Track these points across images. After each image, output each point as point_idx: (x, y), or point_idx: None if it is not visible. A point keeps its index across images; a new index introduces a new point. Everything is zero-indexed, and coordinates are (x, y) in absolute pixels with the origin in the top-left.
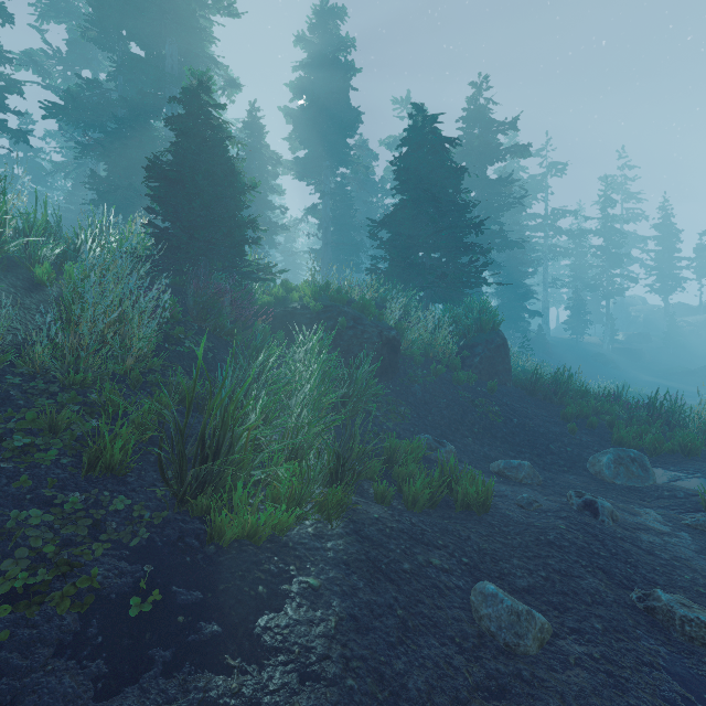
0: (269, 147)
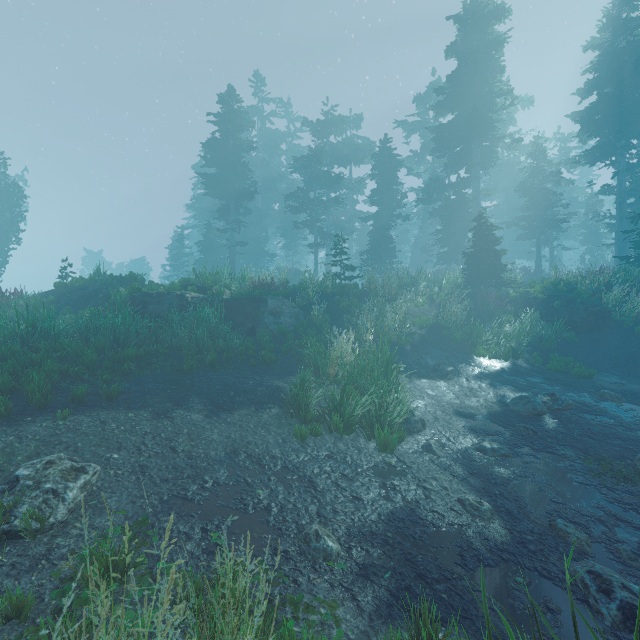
0: (550, 162)
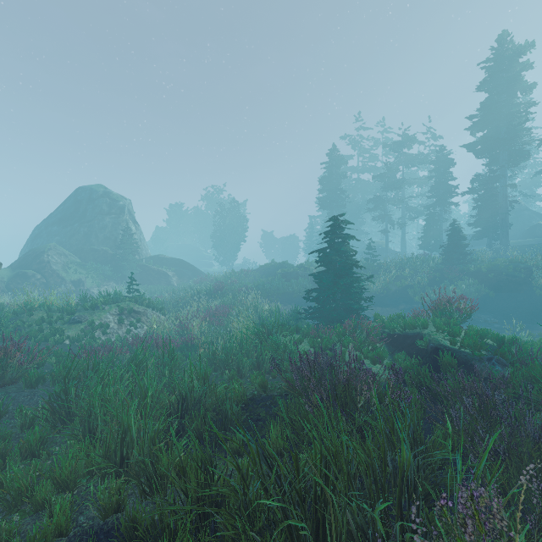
0: None
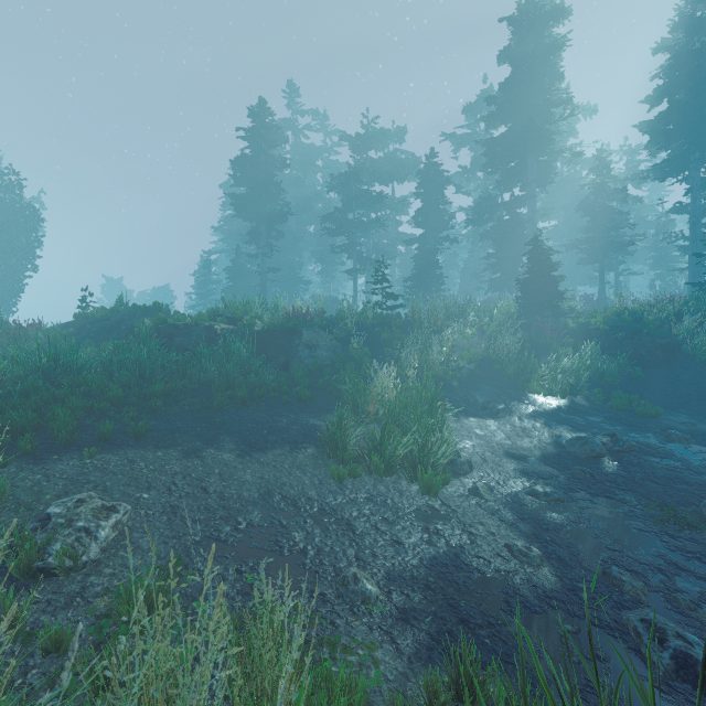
0: (615, 178)
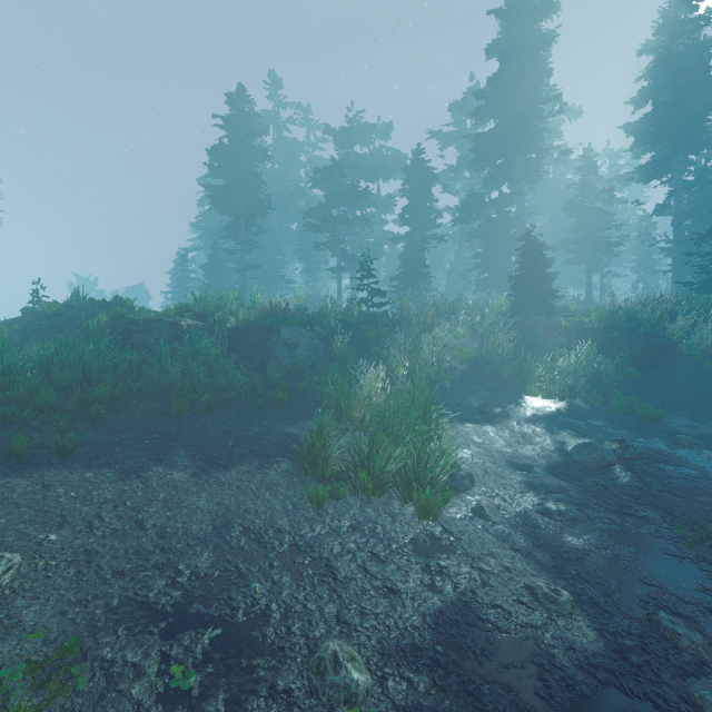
0: (602, 178)
